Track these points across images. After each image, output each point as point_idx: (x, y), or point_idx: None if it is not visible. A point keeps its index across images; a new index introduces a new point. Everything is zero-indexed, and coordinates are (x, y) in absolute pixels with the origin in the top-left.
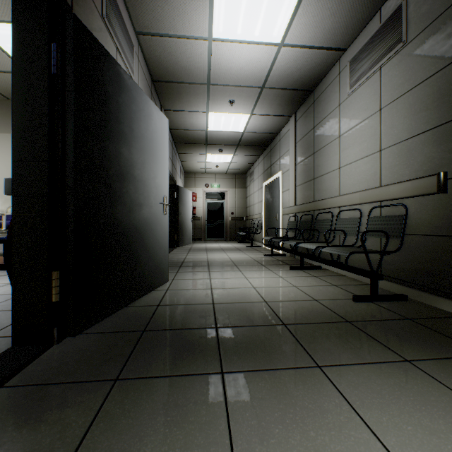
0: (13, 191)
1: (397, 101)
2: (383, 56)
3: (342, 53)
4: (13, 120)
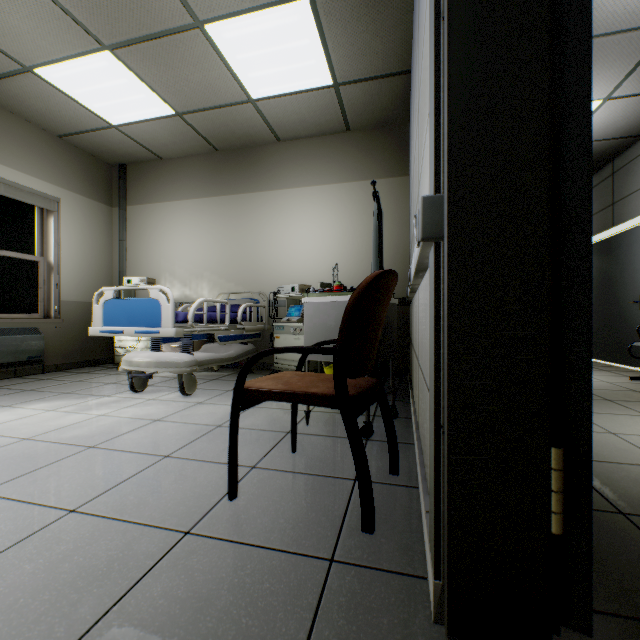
0: (448, 225)
1: None
2: None
3: None
4: (448, 39)
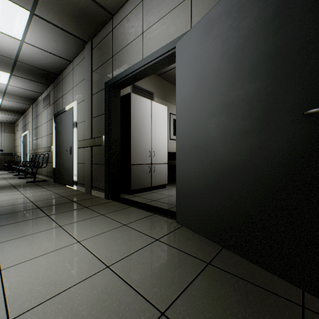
0: None
1: (49, 121)
2: (47, 105)
3: (42, 94)
4: None
